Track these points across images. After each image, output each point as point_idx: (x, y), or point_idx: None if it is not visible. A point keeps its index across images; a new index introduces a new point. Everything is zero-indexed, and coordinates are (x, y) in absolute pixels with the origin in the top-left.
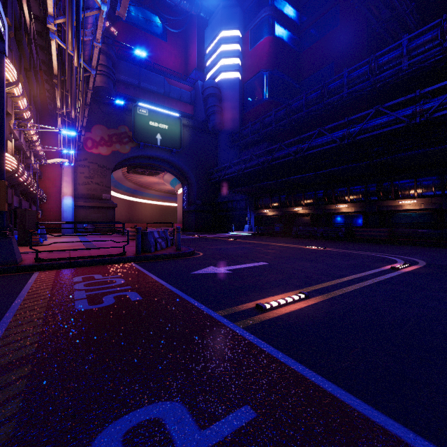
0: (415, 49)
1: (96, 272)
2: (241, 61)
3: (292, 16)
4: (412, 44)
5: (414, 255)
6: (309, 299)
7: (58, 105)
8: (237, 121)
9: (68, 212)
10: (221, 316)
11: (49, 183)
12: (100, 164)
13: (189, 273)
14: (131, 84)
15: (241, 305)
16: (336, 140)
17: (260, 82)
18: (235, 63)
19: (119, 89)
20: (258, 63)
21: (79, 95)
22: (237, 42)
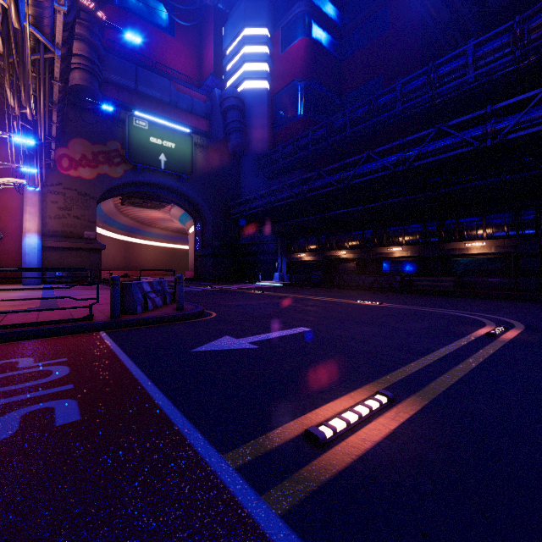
0: (482, 58)
1: (27, 353)
2: (269, 68)
3: (333, 16)
4: (479, 51)
5: (498, 312)
6: (397, 406)
7: (5, 99)
8: (265, 143)
9: (32, 255)
10: (234, 468)
11: (6, 215)
12: (81, 191)
13: (189, 351)
14: (125, 86)
15: (275, 430)
16: (388, 167)
17: (293, 94)
18: (262, 69)
19: (108, 92)
20: (291, 70)
21: (30, 79)
22: (265, 43)
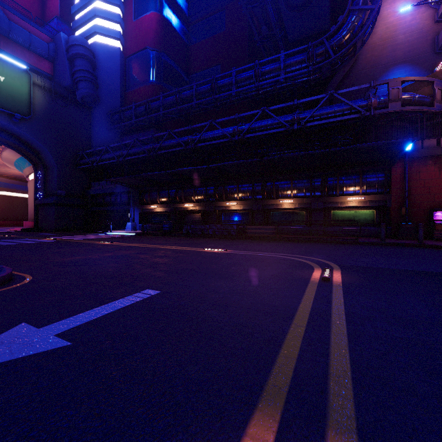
0: (289, 66)
1: None
2: (122, 30)
3: (181, 4)
4: (287, 61)
5: (312, 254)
6: None
7: None
8: (118, 99)
9: None
10: None
11: None
12: None
13: None
14: None
15: None
16: (227, 136)
17: (146, 60)
18: (114, 28)
19: None
20: (144, 38)
21: None
22: (118, 5)
